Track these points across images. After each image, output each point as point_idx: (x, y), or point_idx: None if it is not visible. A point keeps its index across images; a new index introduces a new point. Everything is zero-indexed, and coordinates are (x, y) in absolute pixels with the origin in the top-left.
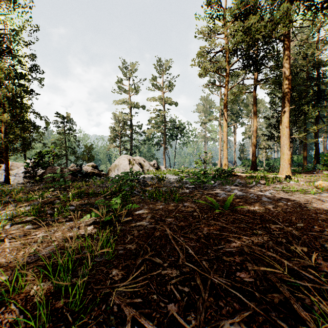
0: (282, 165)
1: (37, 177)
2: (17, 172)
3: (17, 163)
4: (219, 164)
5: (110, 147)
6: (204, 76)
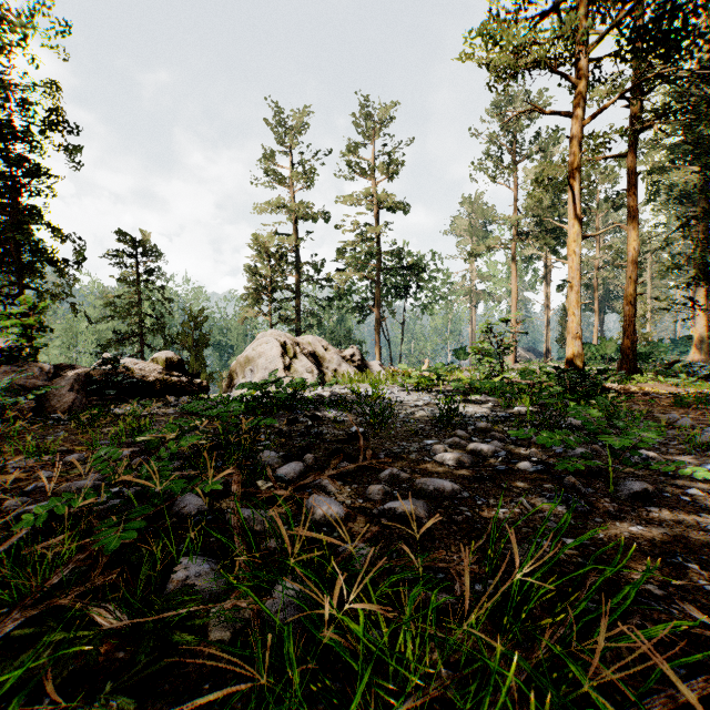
0: None
1: None
2: None
3: None
4: (511, 356)
5: (249, 315)
6: (508, 78)
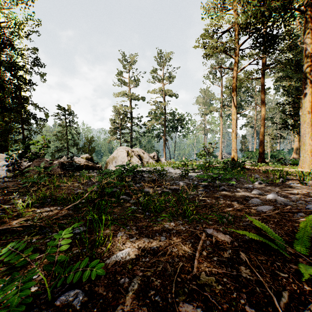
0: (302, 157)
1: (21, 170)
2: (2, 165)
3: (5, 155)
4: (220, 156)
5: (111, 139)
6: (210, 56)
